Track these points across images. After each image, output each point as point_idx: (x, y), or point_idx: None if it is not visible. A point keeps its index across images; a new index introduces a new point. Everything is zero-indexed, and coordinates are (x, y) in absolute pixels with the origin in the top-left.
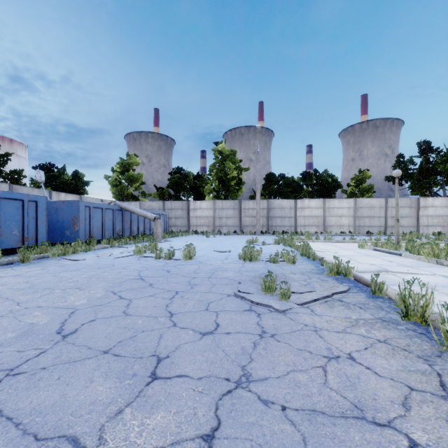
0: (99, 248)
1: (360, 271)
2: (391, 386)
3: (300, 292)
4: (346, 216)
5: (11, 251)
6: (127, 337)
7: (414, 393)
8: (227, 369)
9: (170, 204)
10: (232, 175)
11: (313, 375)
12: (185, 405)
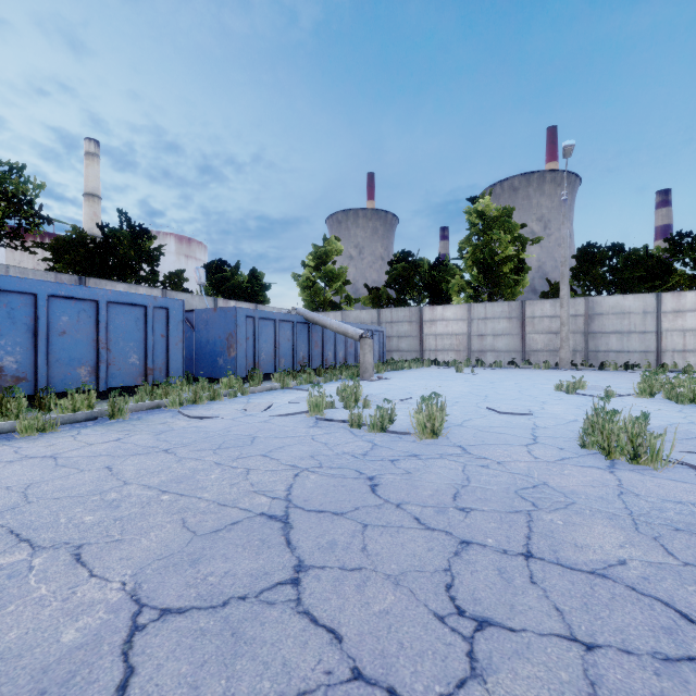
0: (260, 389)
1: None
2: None
3: None
4: None
5: (128, 391)
6: None
7: None
8: None
9: (389, 314)
10: (504, 254)
11: None
12: None
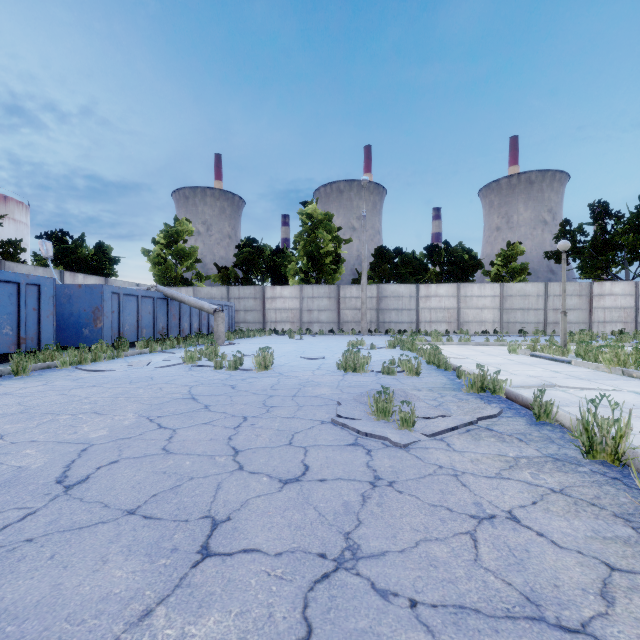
0: (132, 353)
1: (515, 386)
2: (580, 563)
3: (429, 417)
4: (489, 308)
5: (1, 358)
6: (167, 488)
7: (616, 576)
8: (322, 538)
9: (237, 291)
10: (326, 249)
11: (457, 547)
12: (254, 601)
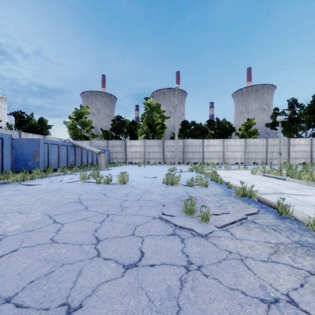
0: (53, 175)
1: (260, 193)
2: None
3: (217, 214)
4: (239, 151)
5: None
6: (42, 275)
7: None
8: None
9: (112, 143)
10: (157, 121)
11: None
12: None
